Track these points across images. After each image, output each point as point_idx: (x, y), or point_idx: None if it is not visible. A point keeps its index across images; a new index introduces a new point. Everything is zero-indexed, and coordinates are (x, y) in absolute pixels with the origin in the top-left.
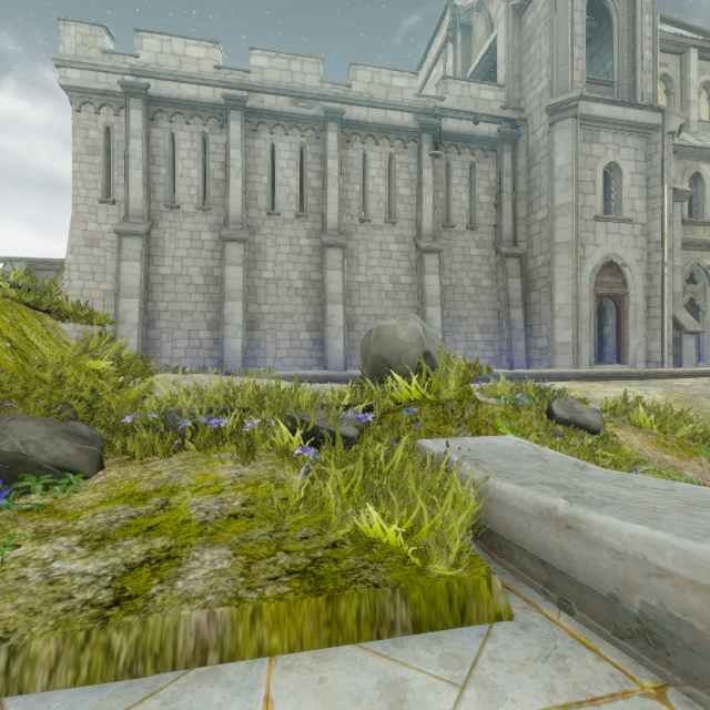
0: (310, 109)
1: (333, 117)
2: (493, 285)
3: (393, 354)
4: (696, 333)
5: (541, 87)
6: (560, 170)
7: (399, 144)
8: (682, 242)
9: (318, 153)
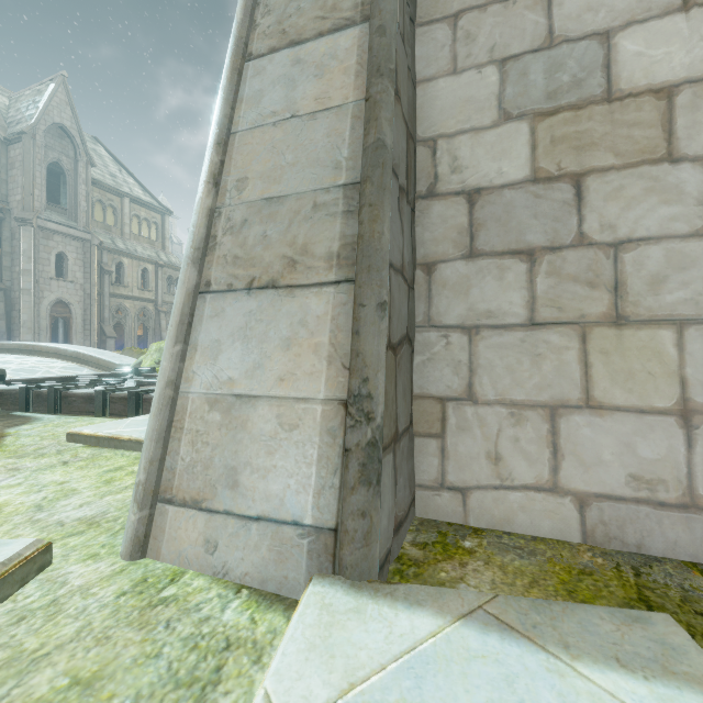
0: None
1: None
2: None
3: None
4: (114, 338)
5: (19, 198)
6: (25, 251)
7: None
8: (111, 294)
9: None
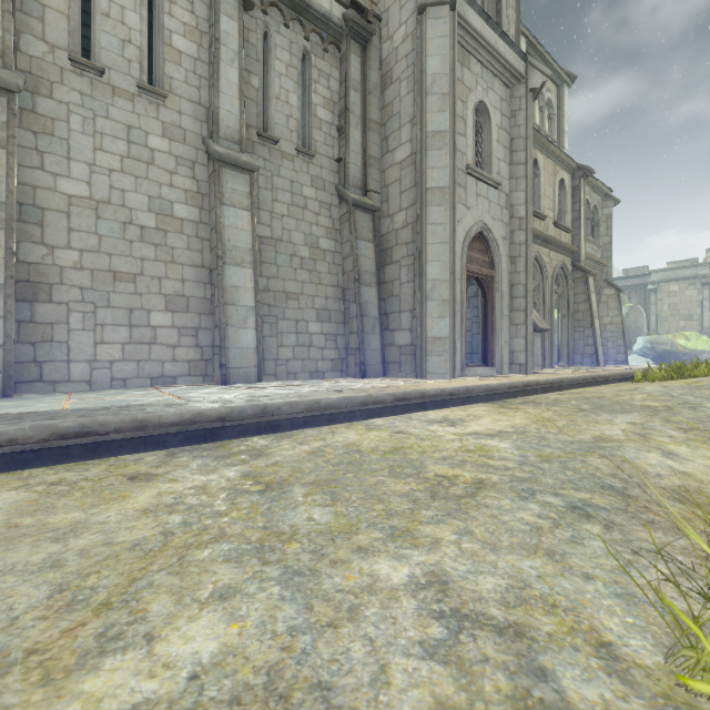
0: None
1: None
2: (336, 249)
3: None
4: (542, 331)
5: None
6: (434, 79)
7: None
8: None
9: None
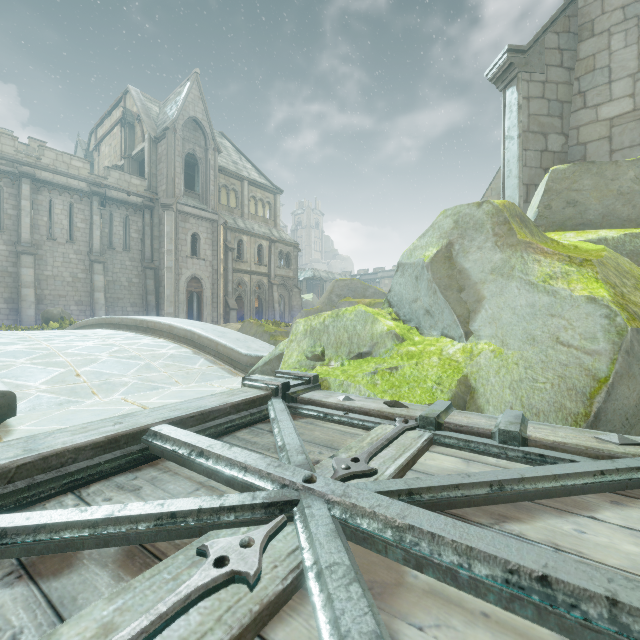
0: (7, 166)
1: (26, 176)
2: (140, 282)
3: (52, 317)
4: (236, 309)
5: (164, 188)
6: (168, 234)
7: (78, 198)
8: (233, 269)
9: (14, 194)
